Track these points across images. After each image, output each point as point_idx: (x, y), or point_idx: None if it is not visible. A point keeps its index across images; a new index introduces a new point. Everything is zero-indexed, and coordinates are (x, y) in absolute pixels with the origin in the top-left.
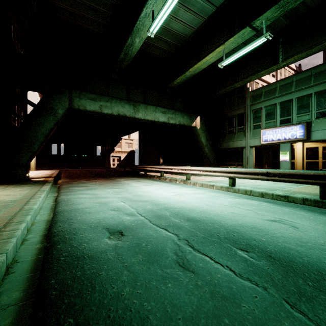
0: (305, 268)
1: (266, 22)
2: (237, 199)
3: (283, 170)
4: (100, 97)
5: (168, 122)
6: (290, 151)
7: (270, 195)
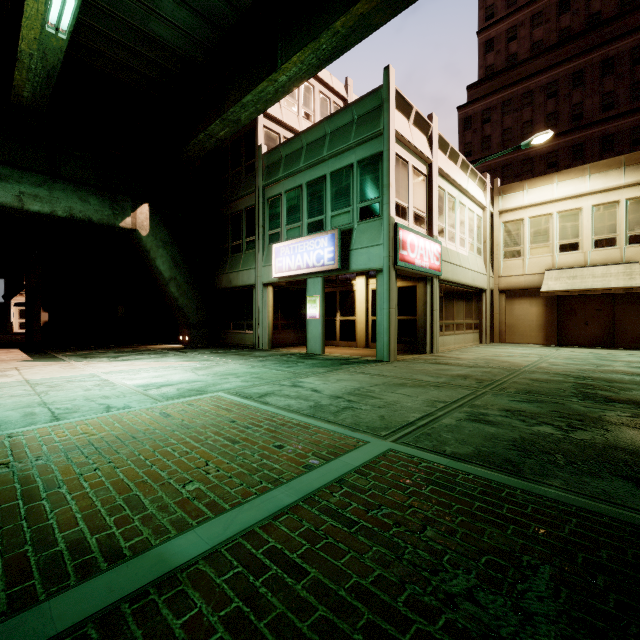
0: None
1: None
2: None
3: None
4: None
5: (22, 207)
6: (321, 296)
7: None
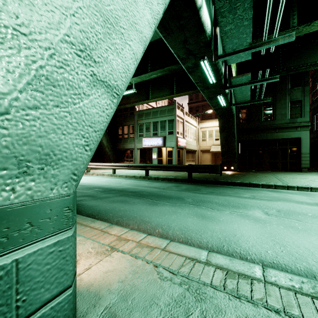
0: (111, 189)
1: (135, 81)
2: (111, 179)
3: (134, 164)
4: None
5: None
6: (157, 153)
7: (129, 176)
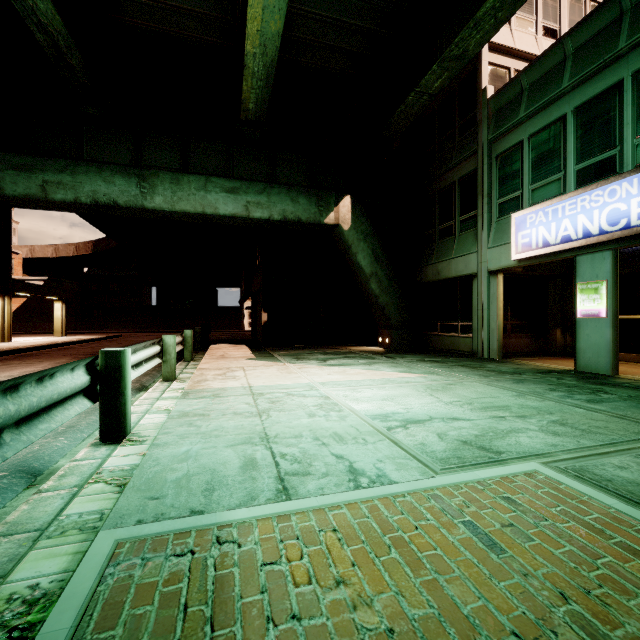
0: None
1: None
2: None
3: None
4: (43, 162)
5: (248, 216)
6: (611, 281)
7: None
